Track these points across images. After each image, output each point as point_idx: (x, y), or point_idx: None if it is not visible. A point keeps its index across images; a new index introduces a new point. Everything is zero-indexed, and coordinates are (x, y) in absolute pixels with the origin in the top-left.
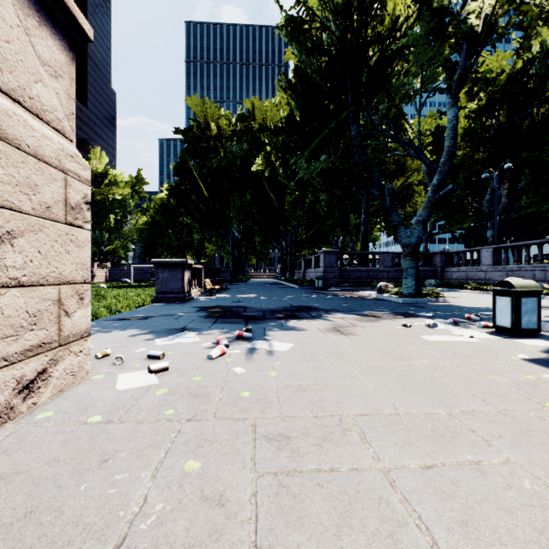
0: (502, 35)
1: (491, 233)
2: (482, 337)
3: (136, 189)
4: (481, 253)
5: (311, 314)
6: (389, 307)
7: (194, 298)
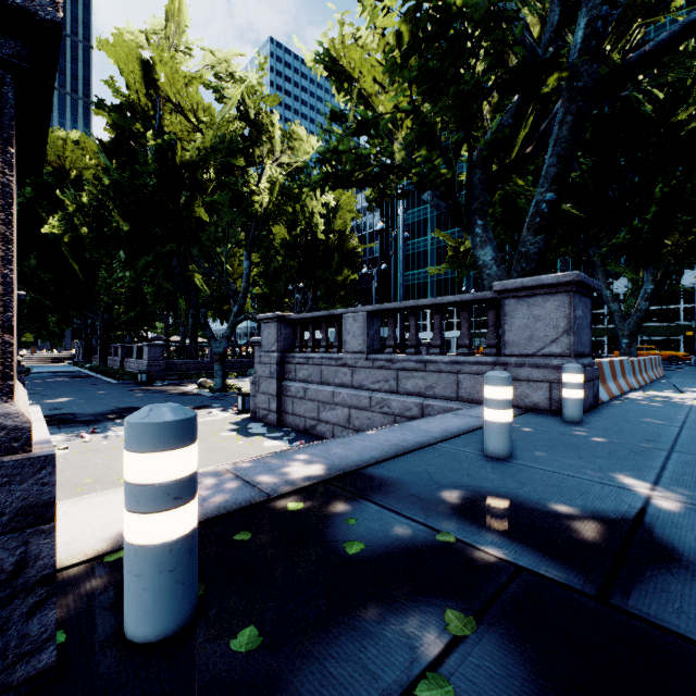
0: (275, 223)
1: None
2: (227, 416)
3: None
4: None
5: None
6: (198, 402)
7: None
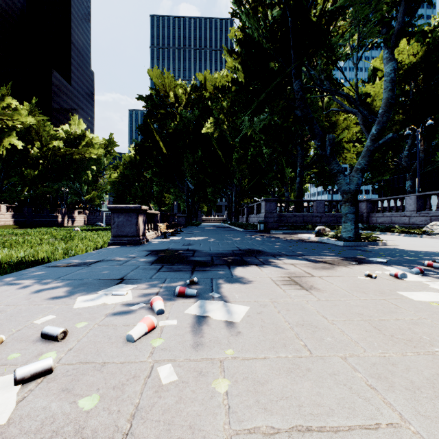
0: None
1: (410, 184)
2: None
3: (109, 149)
4: (405, 200)
5: (260, 259)
6: (334, 251)
7: (148, 241)
